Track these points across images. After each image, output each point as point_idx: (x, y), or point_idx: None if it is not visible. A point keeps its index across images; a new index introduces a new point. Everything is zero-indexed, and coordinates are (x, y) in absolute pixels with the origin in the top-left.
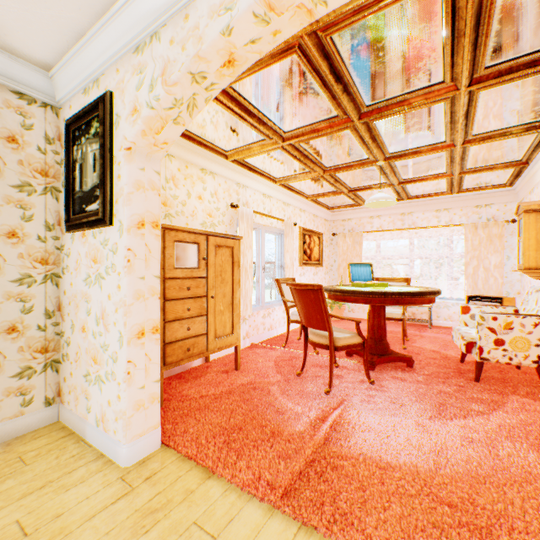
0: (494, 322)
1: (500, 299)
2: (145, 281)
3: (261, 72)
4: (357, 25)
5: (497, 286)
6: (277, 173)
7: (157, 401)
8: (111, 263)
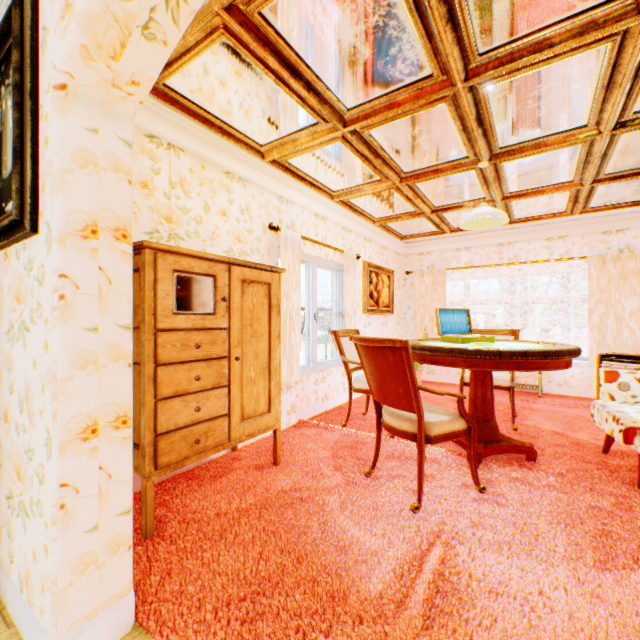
0: None
1: None
2: (99, 335)
3: None
4: None
5: (634, 340)
6: (334, 183)
7: (125, 548)
8: (37, 302)
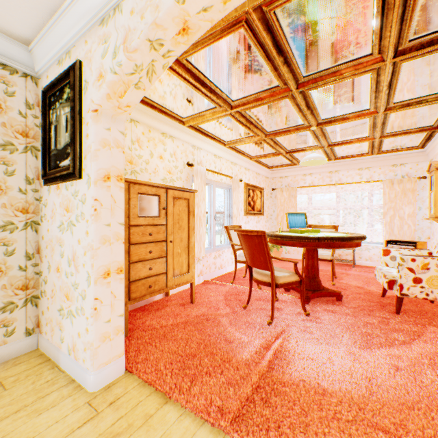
0: (412, 263)
1: (415, 243)
2: (110, 227)
3: (212, 46)
4: (298, 0)
5: (410, 232)
6: (226, 137)
7: (121, 333)
8: (81, 212)
